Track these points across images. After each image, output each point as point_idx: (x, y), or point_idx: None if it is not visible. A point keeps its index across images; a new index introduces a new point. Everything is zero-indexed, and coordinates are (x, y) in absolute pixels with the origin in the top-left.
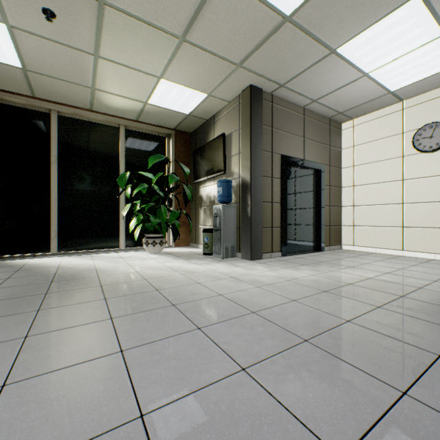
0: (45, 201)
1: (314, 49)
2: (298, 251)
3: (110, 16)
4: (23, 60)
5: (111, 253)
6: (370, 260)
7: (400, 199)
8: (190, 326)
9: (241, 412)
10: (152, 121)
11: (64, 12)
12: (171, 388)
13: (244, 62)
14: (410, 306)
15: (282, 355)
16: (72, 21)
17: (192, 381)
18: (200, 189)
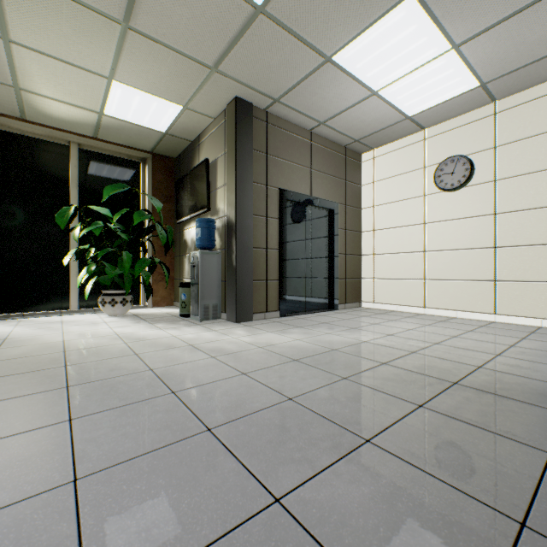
0: None
1: (304, 54)
2: (305, 311)
3: None
4: None
5: (53, 316)
6: (383, 320)
7: (422, 247)
8: (60, 418)
9: None
10: (117, 139)
11: None
12: None
13: (219, 65)
14: (382, 376)
15: (156, 453)
16: None
17: None
18: (185, 231)
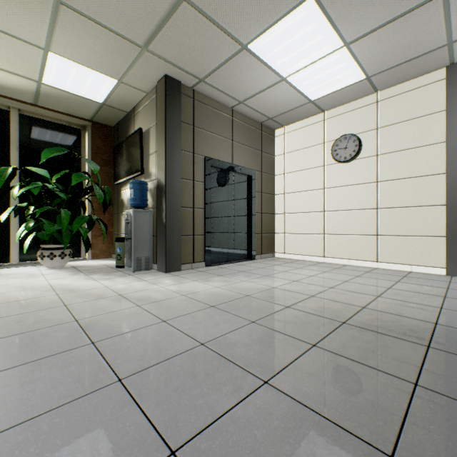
0: None
1: (224, 41)
2: (227, 261)
3: None
4: None
5: None
6: (291, 268)
7: (322, 207)
8: None
9: None
10: (57, 107)
11: None
12: None
13: (149, 45)
14: (285, 319)
15: (60, 410)
16: None
17: None
18: (122, 192)
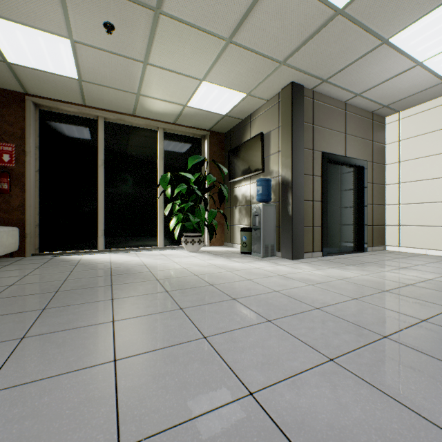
0: (93, 202)
1: (364, 40)
2: (339, 252)
3: (163, 25)
4: (79, 72)
5: (152, 251)
6: (423, 262)
7: None
8: (260, 319)
9: (347, 398)
10: (188, 123)
11: (122, 24)
12: (267, 372)
13: (288, 59)
14: None
15: (366, 349)
16: (128, 32)
17: (285, 367)
18: (235, 189)
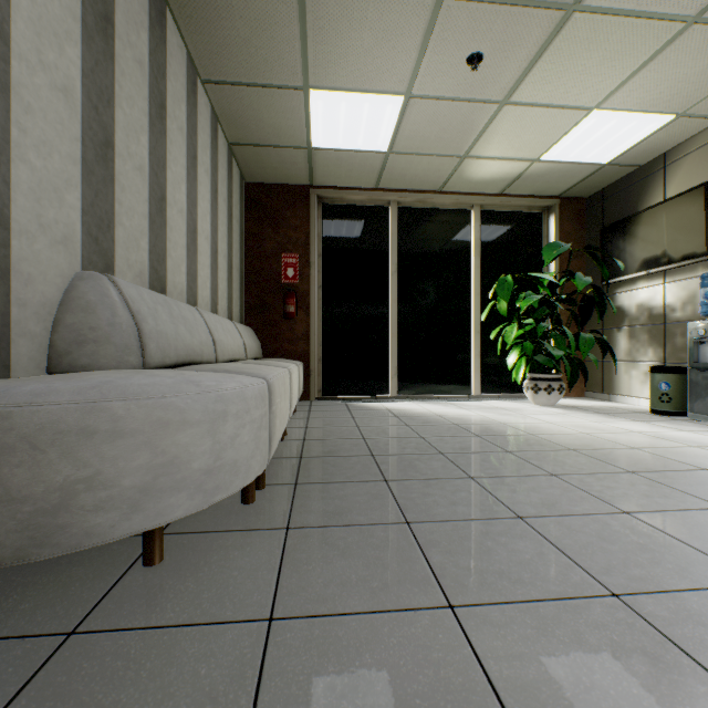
0: (383, 326)
1: None
2: None
3: (570, 29)
4: (393, 141)
5: (470, 401)
6: None
7: None
8: None
9: None
10: (525, 190)
11: (498, 49)
12: None
13: None
14: None
15: None
16: (500, 60)
17: None
18: (616, 295)
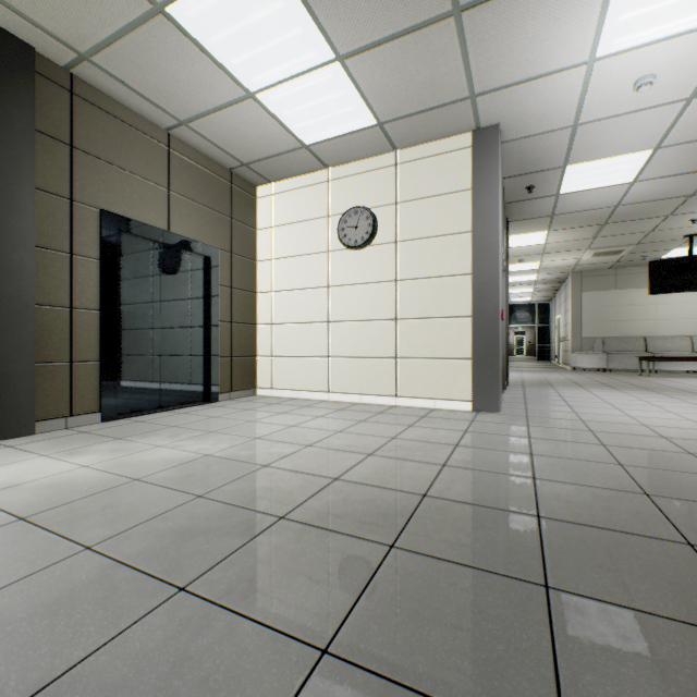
0: None
1: None
2: (160, 407)
3: None
4: None
5: None
6: (268, 414)
7: (326, 316)
8: None
9: None
10: None
11: None
12: None
13: None
14: (172, 527)
15: None
16: None
17: None
18: None
